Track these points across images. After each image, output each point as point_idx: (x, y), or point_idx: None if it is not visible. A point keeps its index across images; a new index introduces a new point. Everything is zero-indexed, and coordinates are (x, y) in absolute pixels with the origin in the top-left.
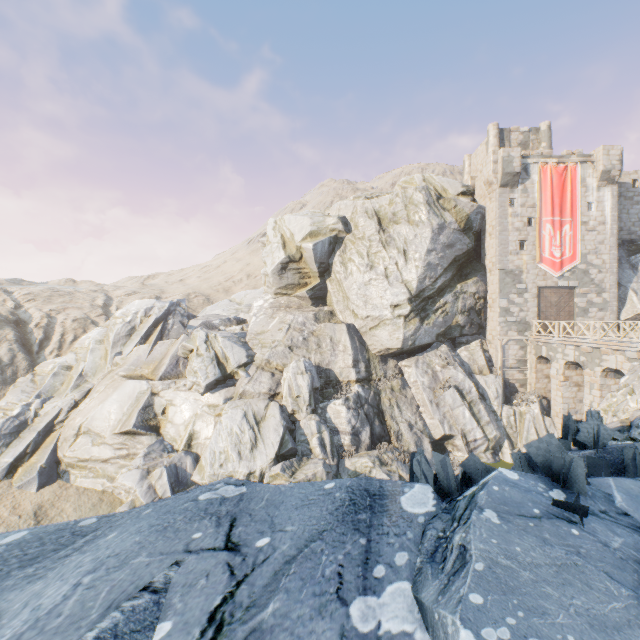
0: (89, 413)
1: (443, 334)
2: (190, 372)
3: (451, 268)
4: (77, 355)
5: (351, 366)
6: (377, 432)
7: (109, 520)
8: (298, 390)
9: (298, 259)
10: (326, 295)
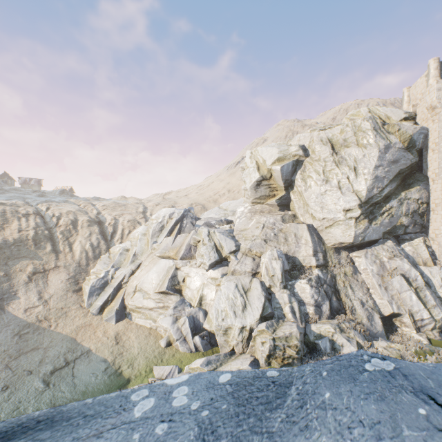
0: (140, 278)
1: (388, 232)
2: (198, 255)
3: (395, 179)
4: (131, 242)
5: (312, 255)
6: (334, 306)
7: (290, 375)
8: (273, 271)
9: (268, 178)
10: (289, 203)
